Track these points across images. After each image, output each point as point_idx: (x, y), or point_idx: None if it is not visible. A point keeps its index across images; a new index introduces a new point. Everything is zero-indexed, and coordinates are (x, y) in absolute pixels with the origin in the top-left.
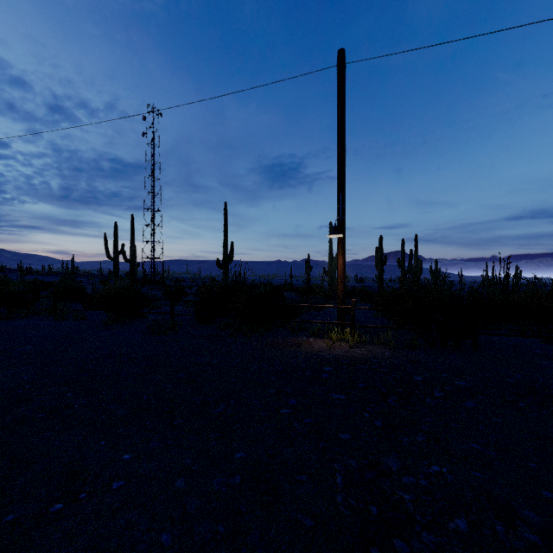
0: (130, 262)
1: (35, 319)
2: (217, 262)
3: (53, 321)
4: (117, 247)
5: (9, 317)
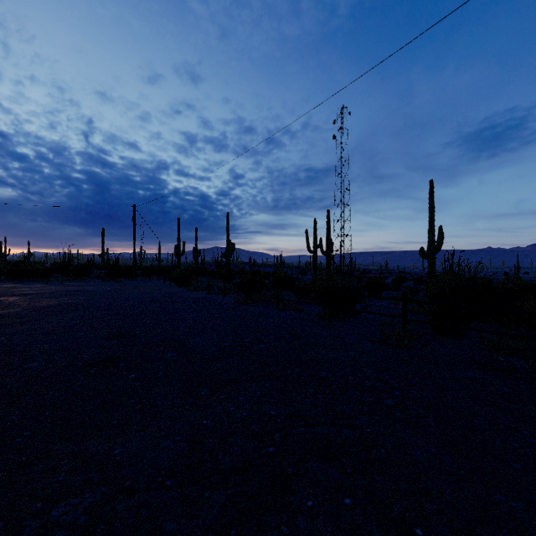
0: (326, 254)
1: (263, 306)
2: (420, 251)
3: (276, 310)
4: (315, 241)
5: (246, 302)
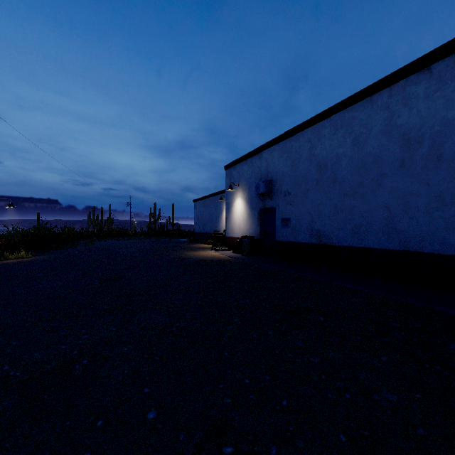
0: None
1: None
2: None
3: None
4: None
5: None
